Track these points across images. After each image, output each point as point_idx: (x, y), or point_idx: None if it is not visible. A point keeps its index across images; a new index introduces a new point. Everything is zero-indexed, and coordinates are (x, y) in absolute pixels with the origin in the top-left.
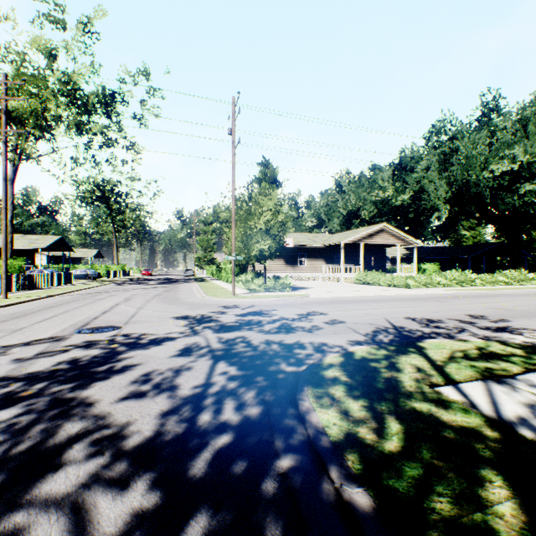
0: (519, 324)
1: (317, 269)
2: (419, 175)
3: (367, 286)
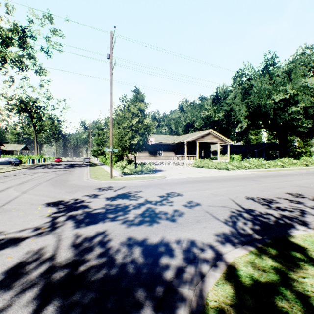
0: None
1: (170, 157)
2: (230, 101)
3: (201, 168)
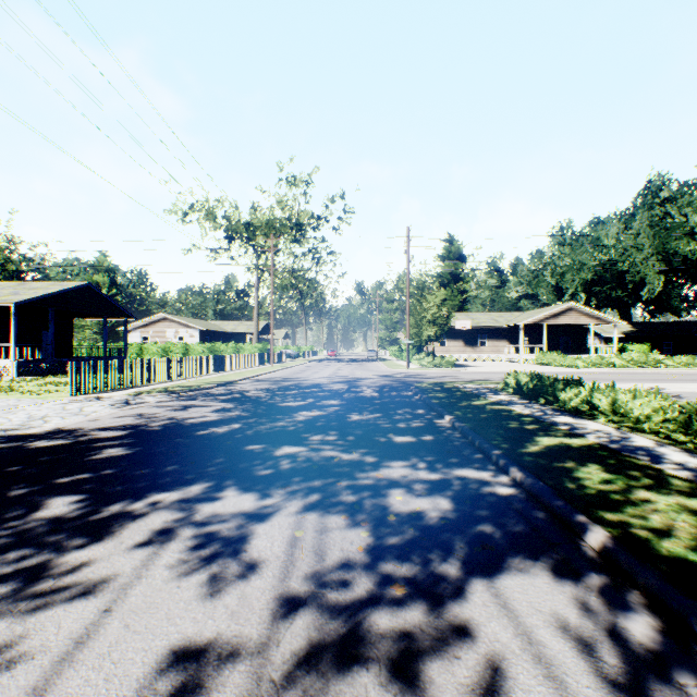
0: None
1: (499, 350)
2: (622, 245)
3: (542, 366)
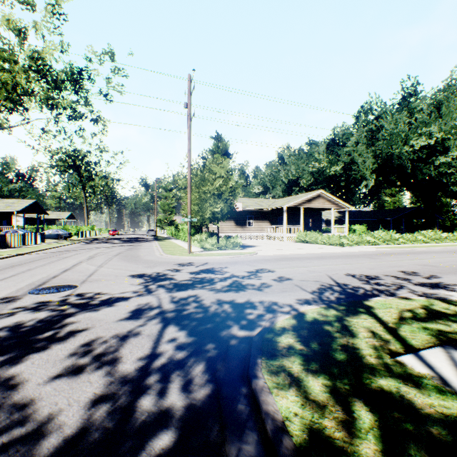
0: (450, 280)
1: (263, 229)
2: (350, 149)
3: (306, 244)
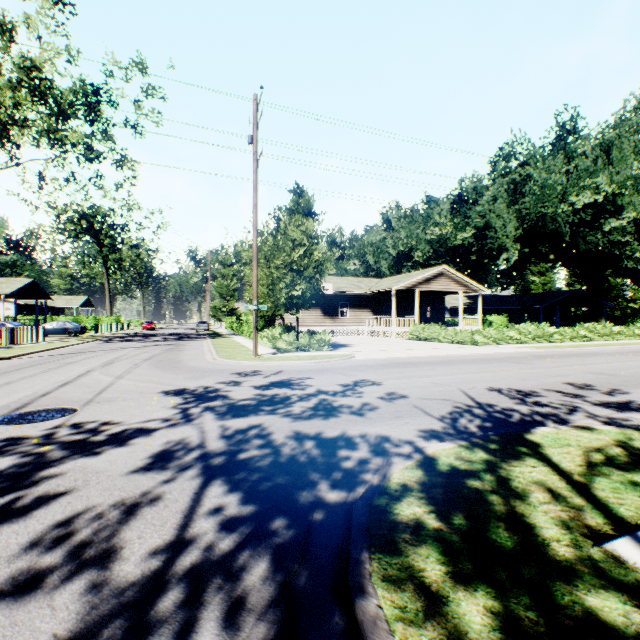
0: None
1: (363, 321)
2: (484, 208)
3: (424, 342)
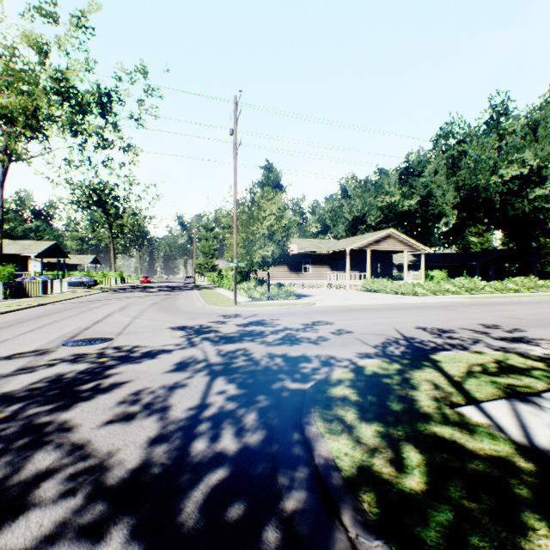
0: (535, 334)
1: (322, 276)
2: (426, 179)
3: (373, 293)
